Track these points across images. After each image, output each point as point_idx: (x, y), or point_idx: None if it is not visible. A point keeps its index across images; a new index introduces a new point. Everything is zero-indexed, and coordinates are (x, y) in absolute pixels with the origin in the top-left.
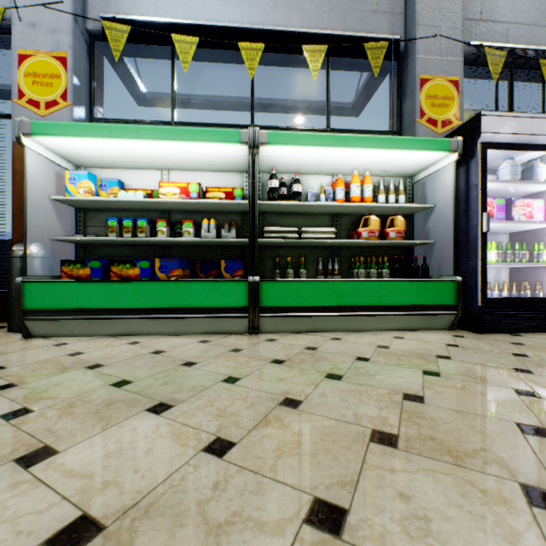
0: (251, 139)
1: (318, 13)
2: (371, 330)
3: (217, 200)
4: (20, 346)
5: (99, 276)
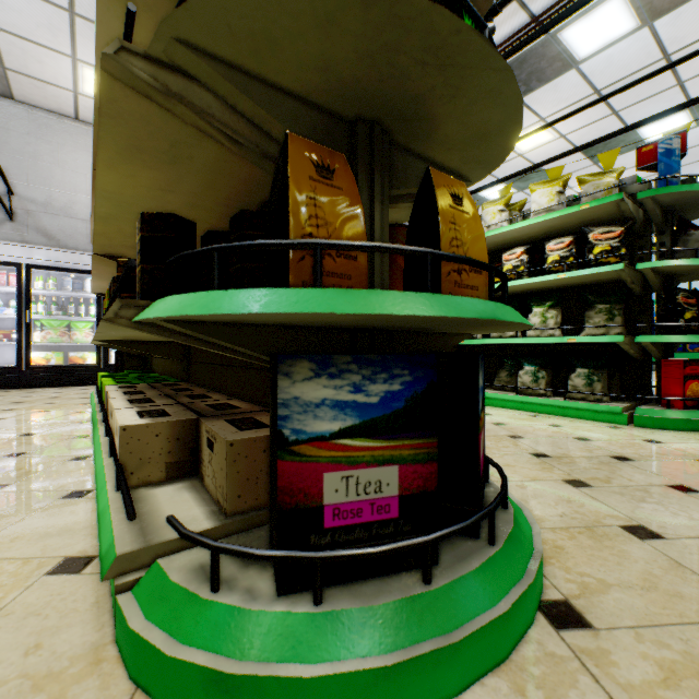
0: None
1: None
2: None
3: None
4: None
5: None
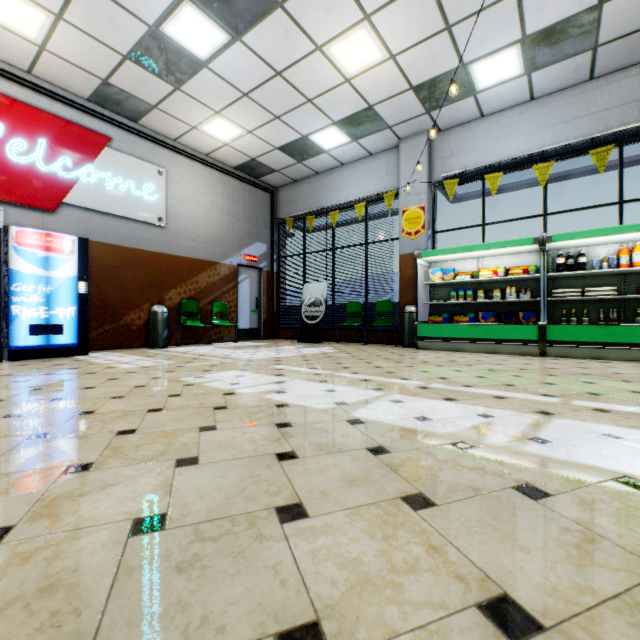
0: (540, 241)
1: (608, 113)
2: None
3: (516, 276)
4: (420, 351)
5: (446, 322)
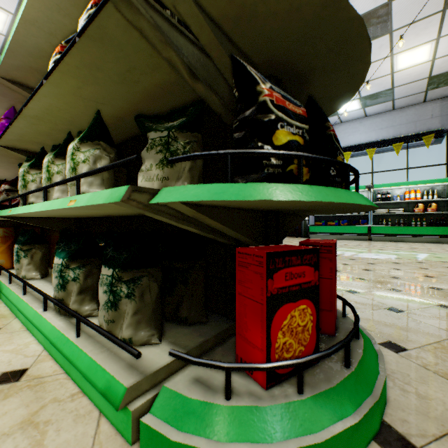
0: (368, 187)
1: (401, 126)
2: (414, 242)
3: None
4: None
5: (324, 225)
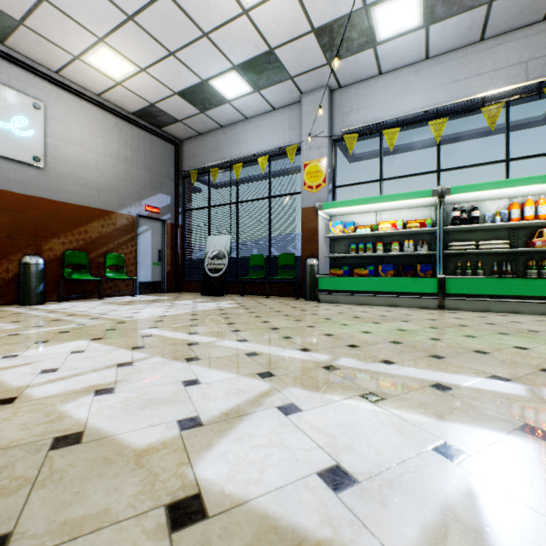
0: (439, 193)
1: (497, 74)
2: (540, 314)
3: (415, 229)
4: (321, 305)
5: (347, 274)
